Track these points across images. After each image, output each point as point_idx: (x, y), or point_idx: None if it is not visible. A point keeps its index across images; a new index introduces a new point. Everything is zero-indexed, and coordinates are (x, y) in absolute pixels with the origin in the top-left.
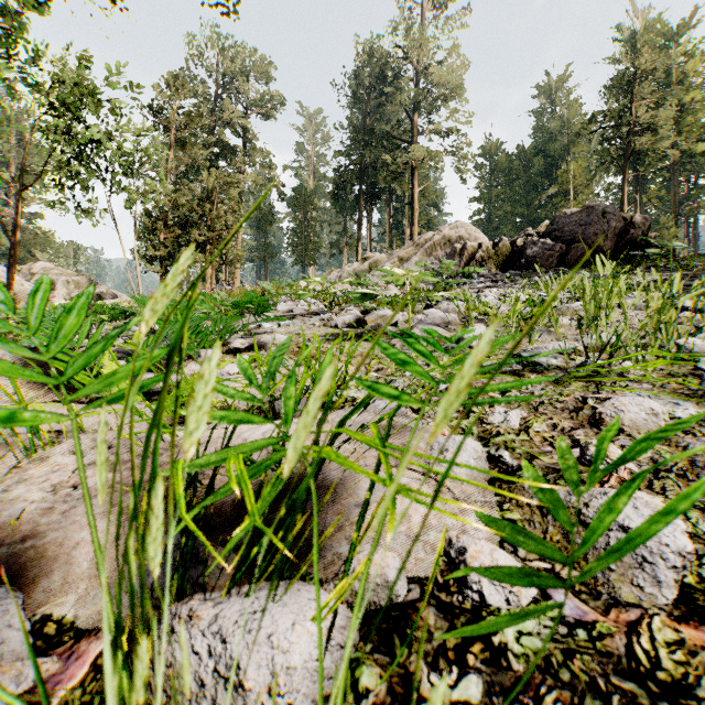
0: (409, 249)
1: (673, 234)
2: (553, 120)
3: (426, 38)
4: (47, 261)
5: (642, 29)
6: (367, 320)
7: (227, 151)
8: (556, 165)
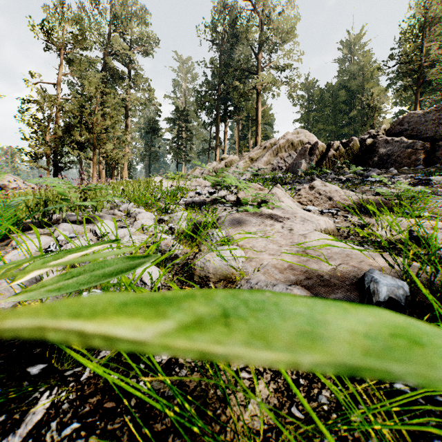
0: (257, 151)
1: None
2: (353, 65)
3: None
4: None
5: None
6: None
7: (116, 76)
8: (354, 97)
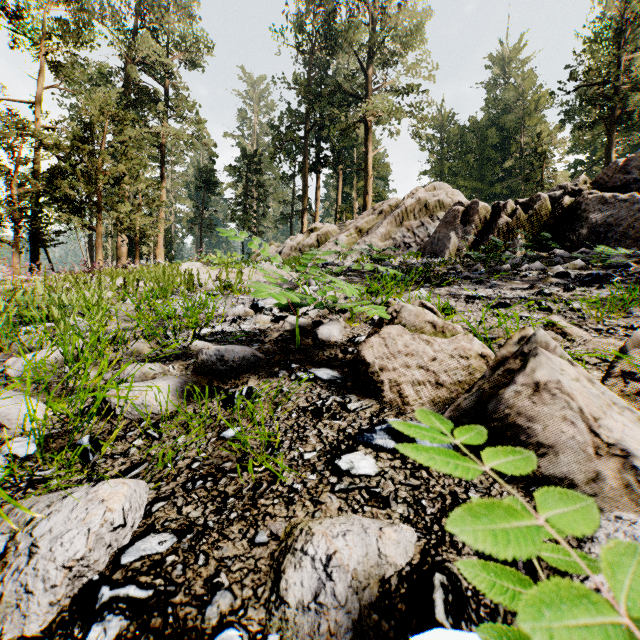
0: (369, 218)
1: None
2: (508, 91)
3: None
4: None
5: None
6: None
7: (144, 97)
8: (510, 139)
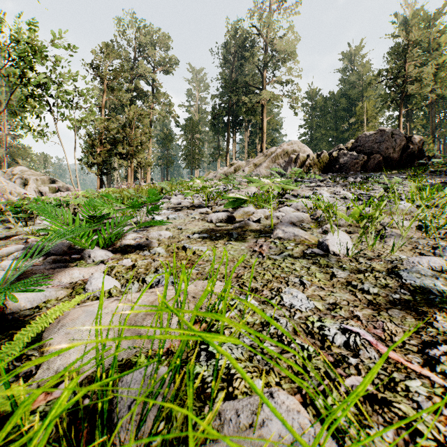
0: (260, 158)
1: (431, 148)
2: (353, 75)
3: (271, 21)
4: (26, 166)
5: (411, 15)
6: (235, 215)
7: (142, 94)
8: (355, 104)
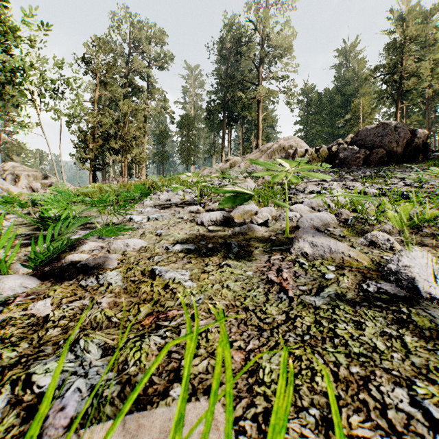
0: (256, 154)
1: None
2: (348, 71)
3: (267, 16)
4: (21, 162)
5: (407, 11)
6: (233, 215)
7: (136, 90)
8: (350, 101)
